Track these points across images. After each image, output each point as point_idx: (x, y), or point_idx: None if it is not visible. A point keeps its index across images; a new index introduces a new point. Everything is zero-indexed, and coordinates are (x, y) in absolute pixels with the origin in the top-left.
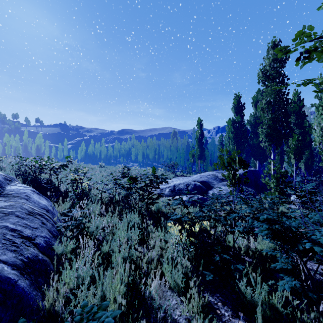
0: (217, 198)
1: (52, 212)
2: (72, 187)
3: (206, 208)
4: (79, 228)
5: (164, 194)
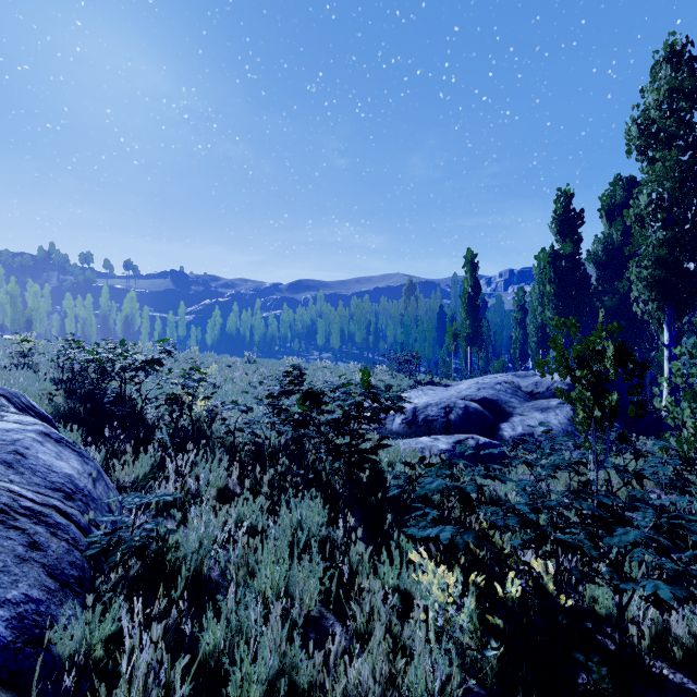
0: (556, 466)
1: (86, 496)
2: (170, 415)
3: (524, 496)
4: (149, 553)
5: (391, 431)
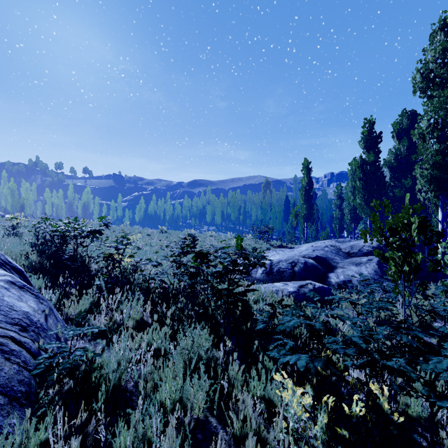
0: (379, 307)
1: (38, 328)
2: (106, 268)
3: (356, 329)
4: (80, 372)
5: (255, 278)
